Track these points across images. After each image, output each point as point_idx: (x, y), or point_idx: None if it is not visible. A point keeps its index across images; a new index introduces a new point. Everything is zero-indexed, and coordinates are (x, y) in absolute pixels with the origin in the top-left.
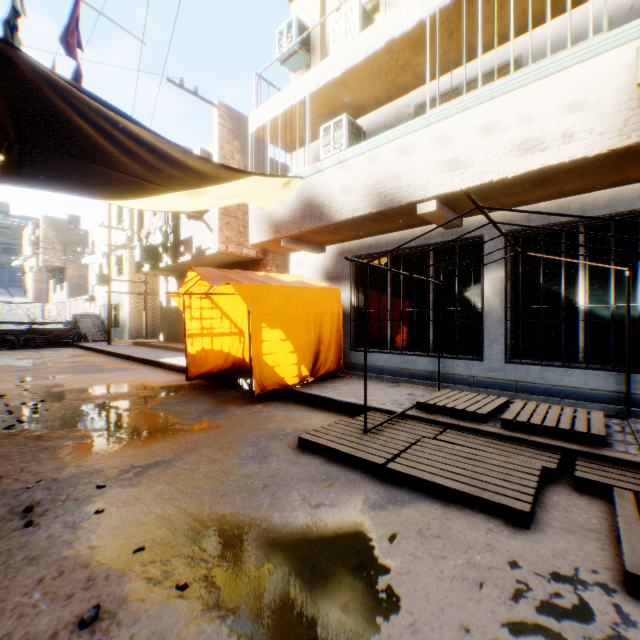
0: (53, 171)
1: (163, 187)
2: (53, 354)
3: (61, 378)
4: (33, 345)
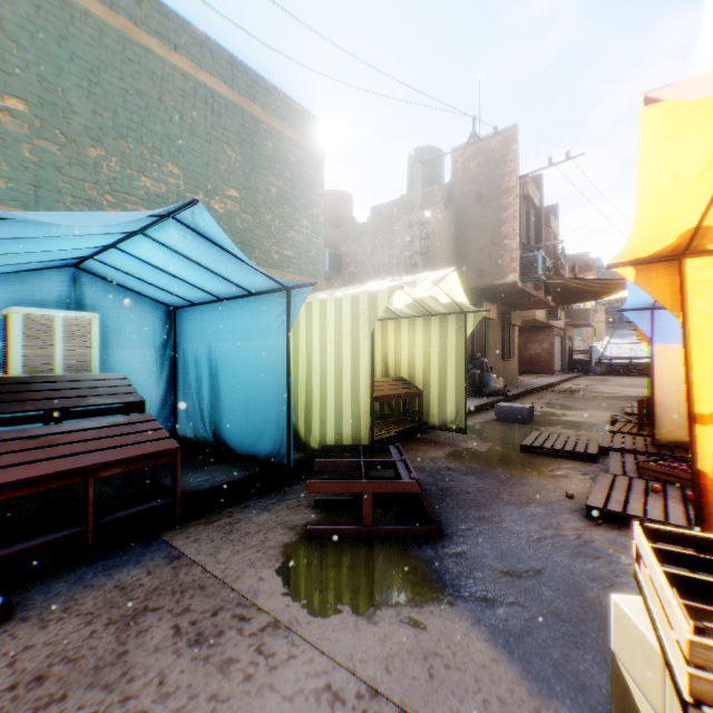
0: (569, 300)
1: (614, 291)
2: (630, 379)
3: (603, 387)
4: (626, 373)
